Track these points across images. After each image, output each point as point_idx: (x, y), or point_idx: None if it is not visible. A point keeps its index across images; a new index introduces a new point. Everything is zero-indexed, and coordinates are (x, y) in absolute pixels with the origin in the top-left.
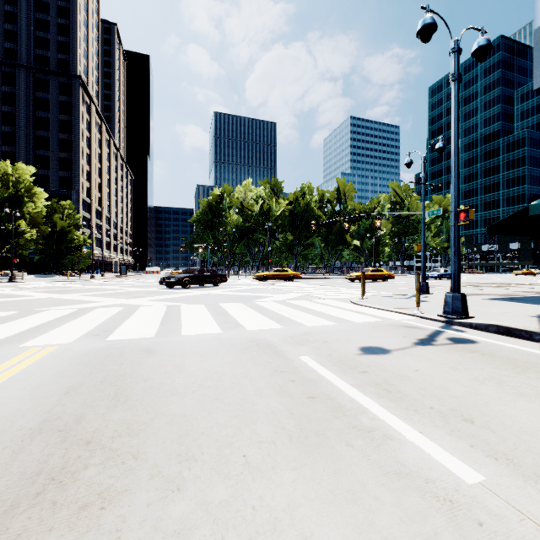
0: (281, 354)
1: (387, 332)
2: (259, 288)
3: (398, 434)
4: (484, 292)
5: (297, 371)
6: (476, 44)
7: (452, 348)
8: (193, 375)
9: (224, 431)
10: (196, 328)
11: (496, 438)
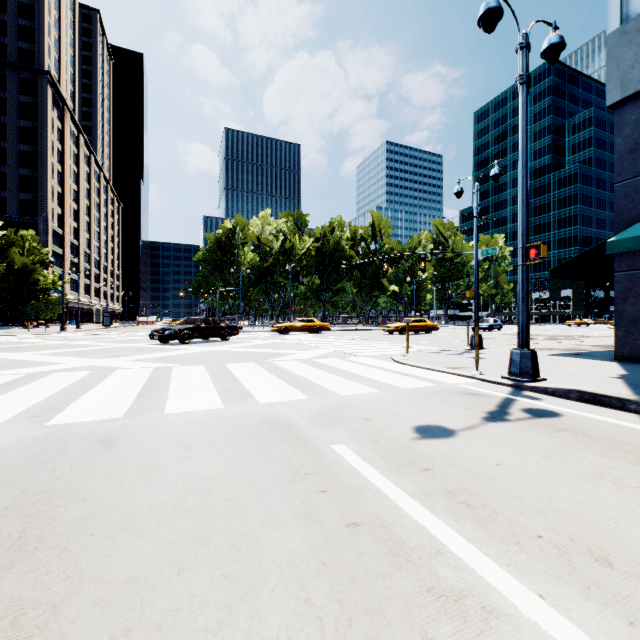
0: (306, 442)
1: (445, 403)
2: (279, 343)
3: (506, 604)
4: (545, 346)
5: (329, 472)
6: (547, 41)
7: (534, 424)
8: (167, 486)
9: (201, 618)
10: (187, 402)
11: None
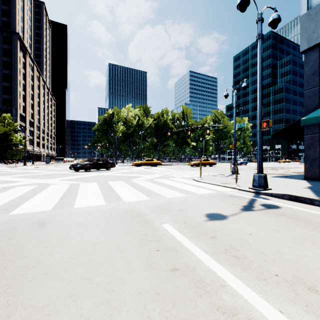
0: (148, 223)
1: (221, 201)
2: (135, 171)
3: (261, 317)
4: (269, 172)
5: (161, 239)
6: (271, 17)
7: (267, 212)
8: (72, 248)
9: None
10: (86, 201)
11: None
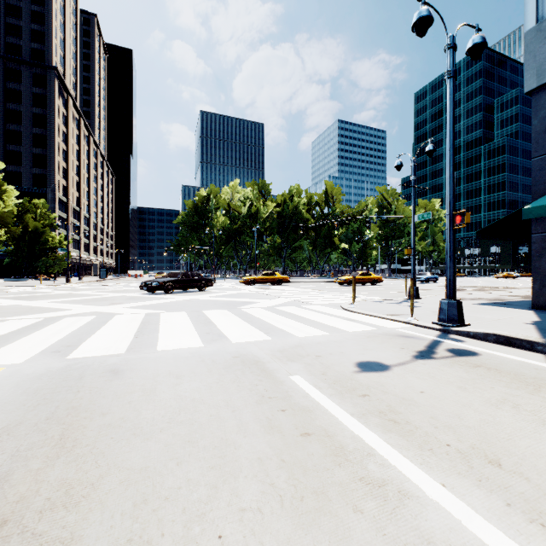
0: (269, 374)
1: (383, 343)
2: (246, 293)
3: (416, 489)
4: (473, 296)
5: (288, 396)
6: (471, 41)
7: (455, 361)
8: (164, 404)
9: (196, 493)
10: (174, 341)
11: (534, 490)
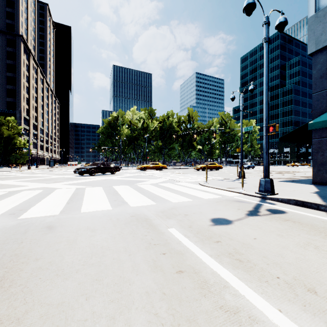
0: (154, 227)
1: (227, 206)
2: (140, 175)
3: (261, 315)
4: (276, 177)
5: (167, 243)
6: (278, 20)
7: (272, 217)
8: (81, 251)
9: (98, 325)
10: (92, 206)
11: None
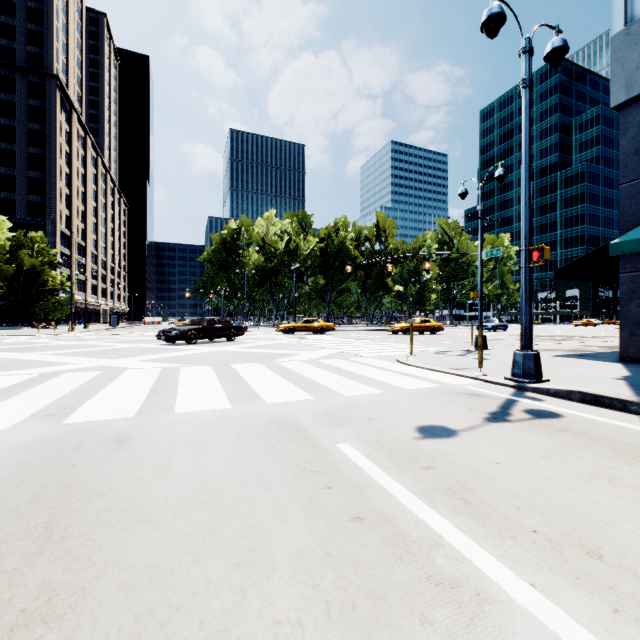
0: (311, 441)
1: (448, 403)
2: (284, 344)
3: (499, 591)
4: (550, 347)
5: (334, 470)
6: (550, 45)
7: (534, 425)
8: (181, 481)
9: (217, 601)
10: (196, 402)
11: None
